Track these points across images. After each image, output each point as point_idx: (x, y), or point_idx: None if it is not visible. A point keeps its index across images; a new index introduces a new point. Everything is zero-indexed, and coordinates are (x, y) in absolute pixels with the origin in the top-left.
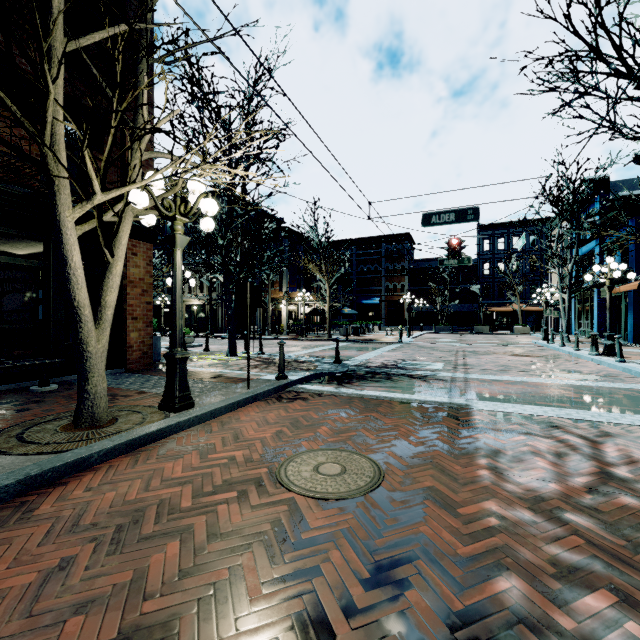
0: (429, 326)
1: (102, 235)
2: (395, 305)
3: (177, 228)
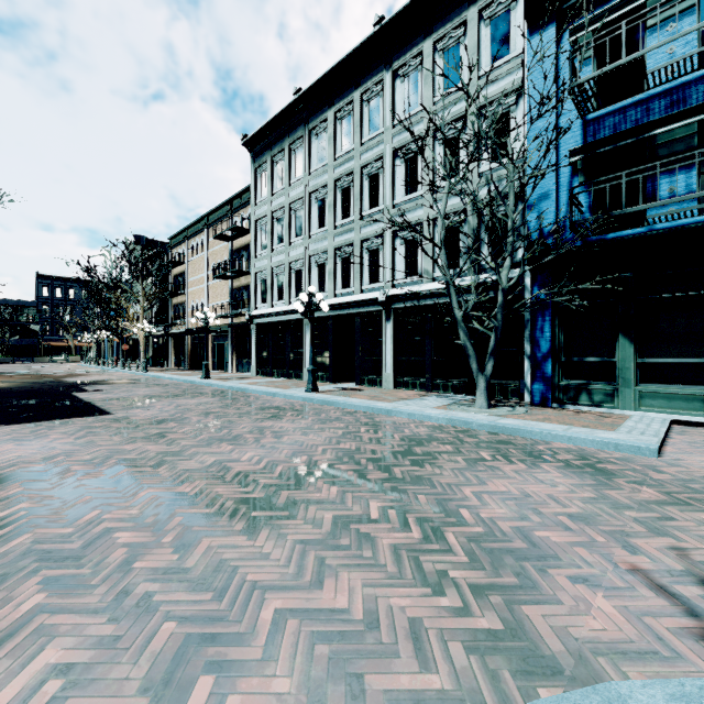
0: None
1: None
2: None
3: None
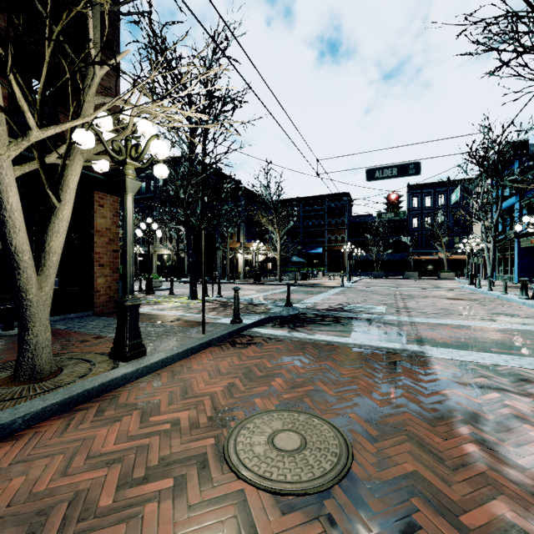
0: (365, 272)
1: (45, 177)
2: (336, 254)
3: (128, 172)
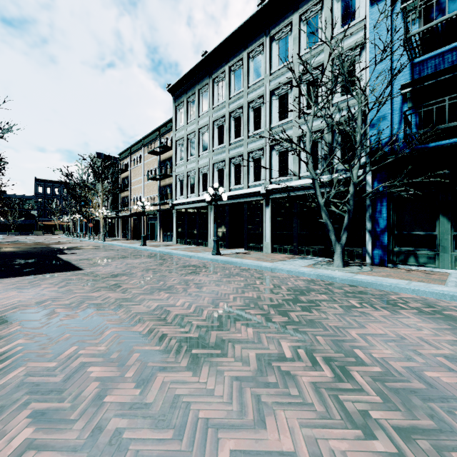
0: (1, 232)
1: None
2: None
3: None
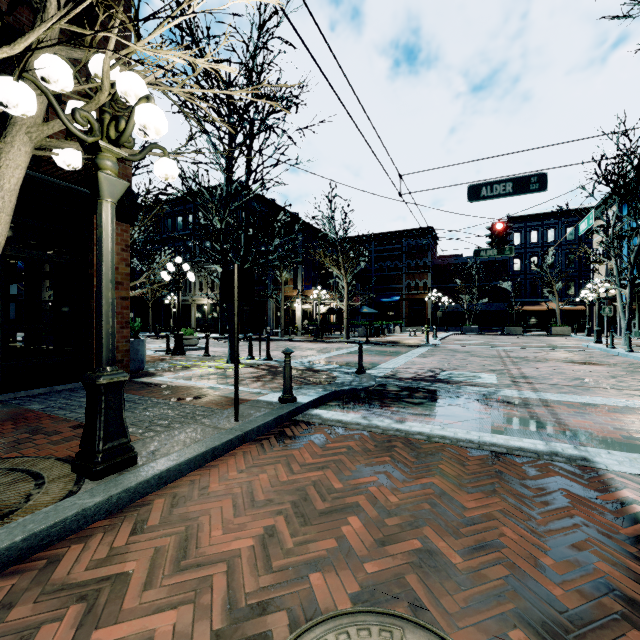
0: (454, 326)
1: None
2: (417, 304)
3: (103, 164)
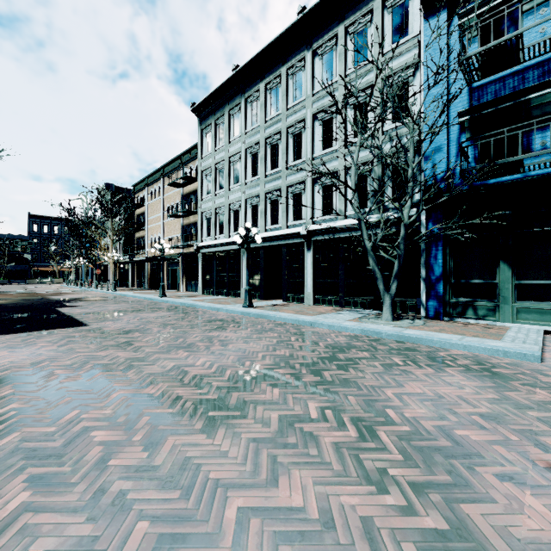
0: None
1: None
2: None
3: None
